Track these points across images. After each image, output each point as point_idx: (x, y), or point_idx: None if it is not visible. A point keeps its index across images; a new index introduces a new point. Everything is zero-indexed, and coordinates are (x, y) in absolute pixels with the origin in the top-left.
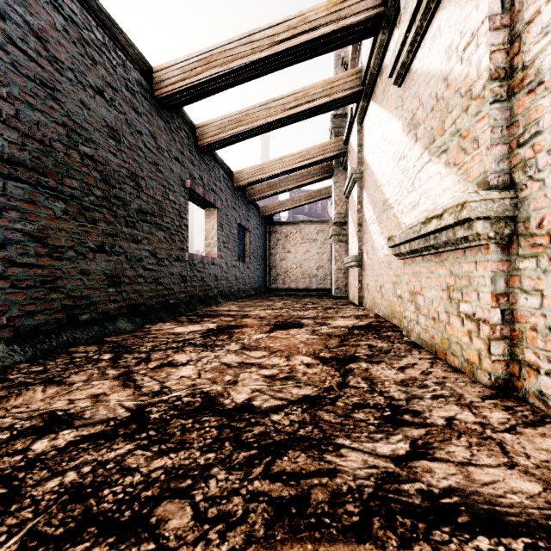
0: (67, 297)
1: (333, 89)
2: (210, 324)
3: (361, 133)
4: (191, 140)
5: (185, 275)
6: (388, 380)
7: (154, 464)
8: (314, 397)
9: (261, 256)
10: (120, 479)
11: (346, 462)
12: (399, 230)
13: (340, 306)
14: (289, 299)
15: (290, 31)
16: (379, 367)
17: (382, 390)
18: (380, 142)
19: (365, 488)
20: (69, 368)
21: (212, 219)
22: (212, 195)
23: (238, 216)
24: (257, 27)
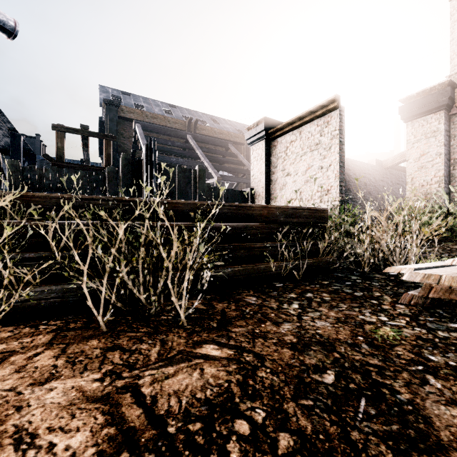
0: None
1: None
2: None
3: None
4: None
5: None
6: None
7: None
8: None
9: None
10: None
11: None
12: None
13: None
14: None
15: None
16: None
17: None
18: None
19: None
20: None
21: None
22: None
23: None
24: None
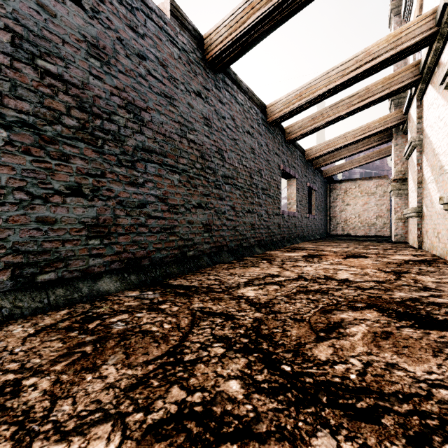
0: (240, 234)
1: (392, 82)
2: (302, 253)
3: (420, 107)
4: (282, 139)
5: (280, 224)
6: (428, 280)
7: (319, 286)
8: (380, 281)
9: (323, 208)
10: (311, 286)
11: (397, 294)
12: (446, 194)
13: (399, 248)
14: (351, 242)
15: (357, 63)
16: (423, 276)
17: (422, 283)
18: (437, 120)
19: (404, 298)
20: (254, 263)
21: (292, 186)
22: (293, 170)
23: (307, 181)
24: (333, 67)
